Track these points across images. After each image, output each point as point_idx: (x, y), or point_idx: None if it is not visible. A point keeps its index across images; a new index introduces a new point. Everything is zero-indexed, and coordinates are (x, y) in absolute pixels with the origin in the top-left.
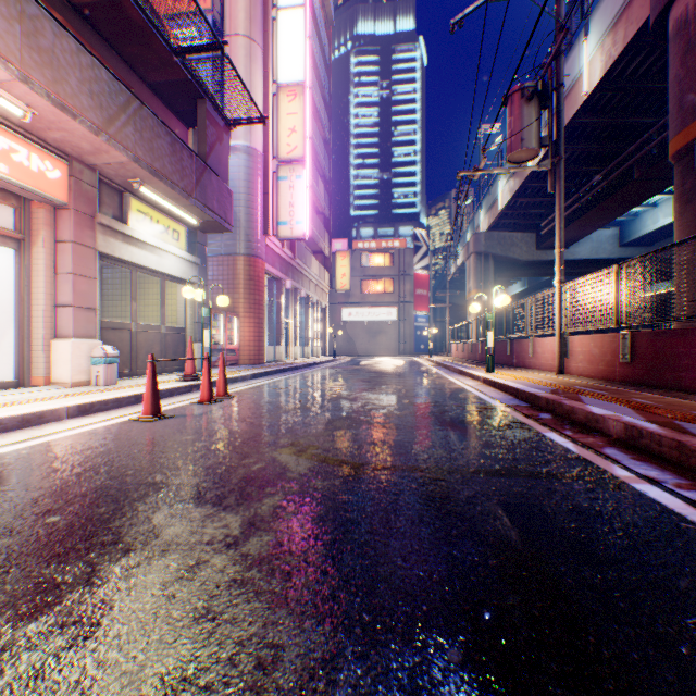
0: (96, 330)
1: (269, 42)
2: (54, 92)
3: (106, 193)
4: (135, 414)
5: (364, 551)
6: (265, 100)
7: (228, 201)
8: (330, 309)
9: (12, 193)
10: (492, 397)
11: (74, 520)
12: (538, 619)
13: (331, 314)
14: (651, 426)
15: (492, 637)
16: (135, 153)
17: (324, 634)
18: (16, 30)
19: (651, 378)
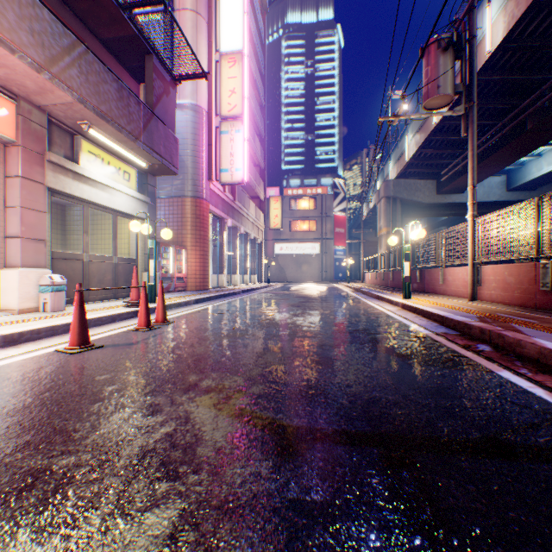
0: (45, 260)
1: (212, 16)
2: None
3: (57, 134)
4: (65, 344)
5: None
6: (209, 65)
7: (174, 147)
8: (265, 244)
9: None
10: (417, 323)
11: None
12: None
13: (265, 249)
14: None
15: None
16: (80, 94)
17: None
18: None
19: None
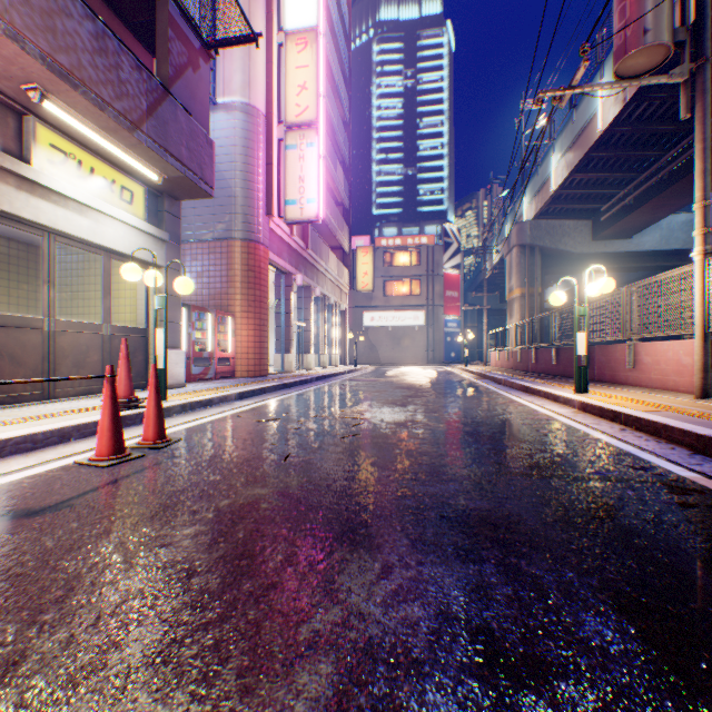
0: None
1: None
2: None
3: None
4: None
5: None
6: (268, 48)
7: (207, 153)
8: (350, 313)
9: None
10: (641, 448)
11: None
12: None
13: (351, 319)
14: None
15: None
16: (9, 23)
17: None
18: None
19: None
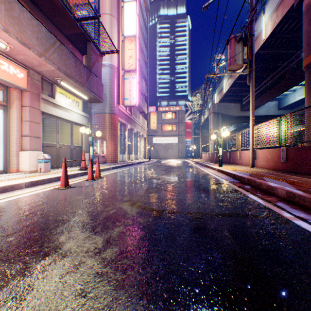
0: (40, 147)
1: (120, 17)
2: (20, 37)
3: (45, 84)
4: (57, 186)
5: (164, 257)
6: (118, 43)
7: (101, 88)
8: (147, 138)
9: (1, 84)
10: (222, 178)
11: (21, 239)
12: (255, 296)
13: (148, 140)
14: (299, 192)
15: (231, 308)
16: (58, 66)
17: (143, 305)
18: (2, 8)
19: (296, 169)
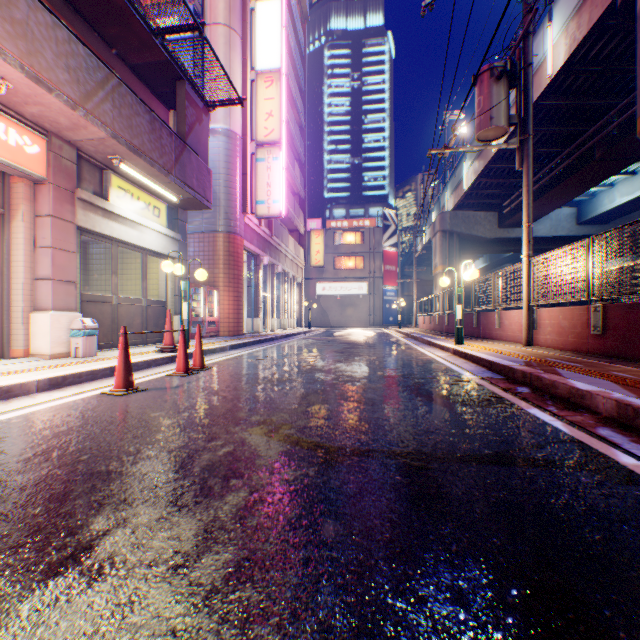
0: (76, 302)
1: (247, 31)
2: (28, 65)
3: (86, 169)
4: (108, 387)
5: (345, 580)
6: (244, 86)
7: (207, 180)
8: (305, 284)
9: None
10: (464, 369)
11: None
12: None
13: (306, 289)
14: None
15: None
16: (113, 129)
17: None
18: None
19: (625, 351)
